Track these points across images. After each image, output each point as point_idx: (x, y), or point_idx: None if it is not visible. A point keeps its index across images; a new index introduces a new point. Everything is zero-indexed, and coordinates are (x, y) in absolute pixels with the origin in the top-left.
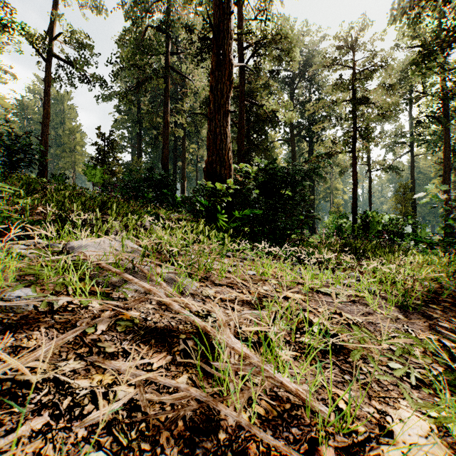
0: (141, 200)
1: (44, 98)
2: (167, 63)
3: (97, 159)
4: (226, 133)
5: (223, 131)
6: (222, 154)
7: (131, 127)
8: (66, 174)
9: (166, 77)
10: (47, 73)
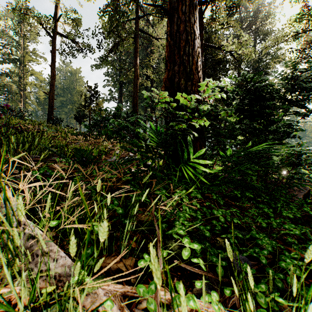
0: (109, 136)
1: (51, 65)
2: (137, 27)
3: (84, 106)
4: (194, 33)
5: (189, 29)
6: (188, 62)
7: (115, 85)
8: (60, 118)
9: (136, 38)
10: (53, 46)
